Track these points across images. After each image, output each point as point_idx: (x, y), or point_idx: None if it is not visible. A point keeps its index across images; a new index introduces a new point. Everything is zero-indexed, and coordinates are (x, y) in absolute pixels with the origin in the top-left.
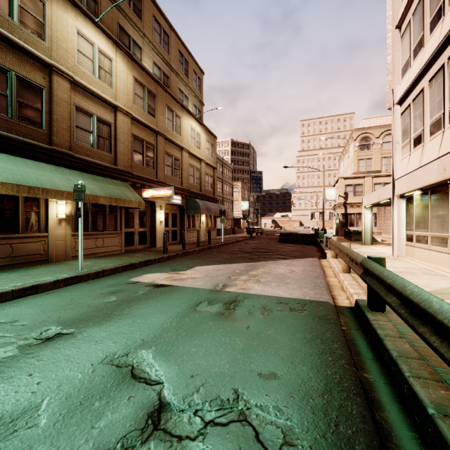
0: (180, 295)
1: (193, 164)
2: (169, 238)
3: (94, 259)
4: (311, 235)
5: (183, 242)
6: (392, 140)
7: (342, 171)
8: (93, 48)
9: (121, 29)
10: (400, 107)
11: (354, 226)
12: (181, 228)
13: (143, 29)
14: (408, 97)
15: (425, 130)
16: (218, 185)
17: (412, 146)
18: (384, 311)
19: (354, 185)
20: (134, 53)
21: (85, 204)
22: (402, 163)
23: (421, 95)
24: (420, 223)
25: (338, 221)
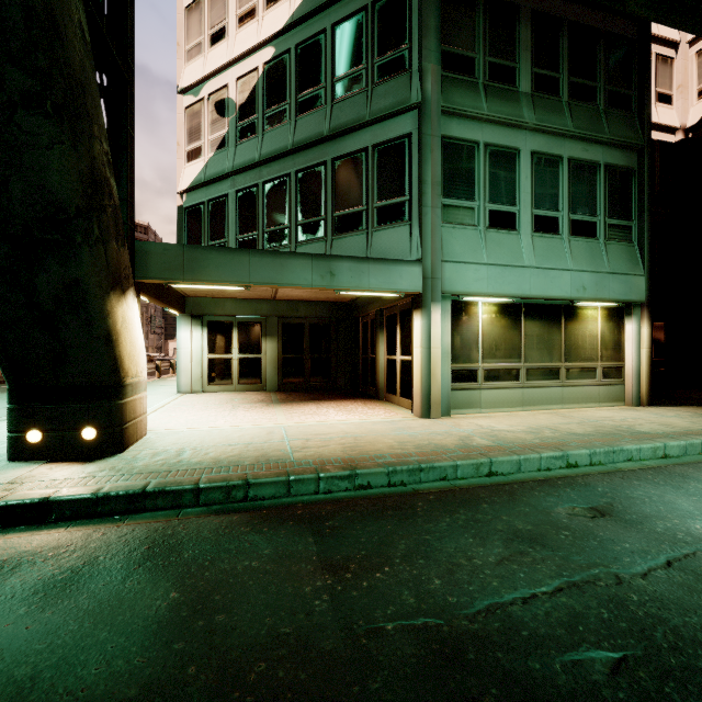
0: None
1: None
2: None
3: None
4: None
5: None
6: None
7: None
8: None
9: None
10: None
11: None
12: None
13: None
14: None
15: None
16: None
17: None
18: None
19: None
20: None
21: None
22: None
23: None
24: None
25: None
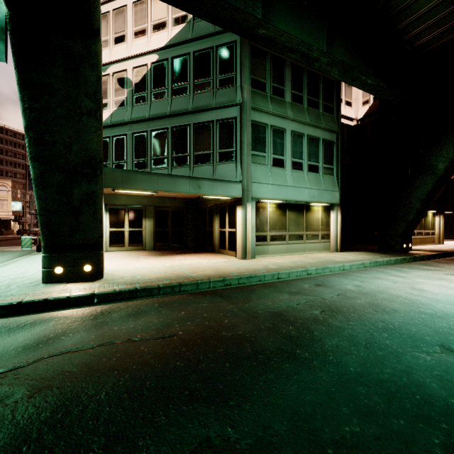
0: None
1: None
2: None
3: None
4: None
5: None
6: None
7: None
8: None
9: None
10: None
11: None
12: None
13: None
14: None
15: None
16: None
17: None
18: None
19: None
20: None
21: None
22: None
23: None
24: None
25: None
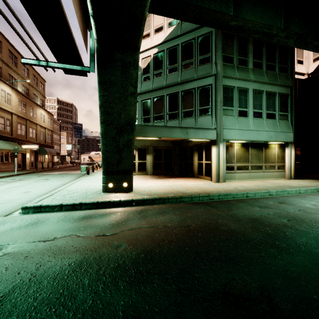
0: (56, 174)
1: (42, 130)
2: (30, 165)
3: (10, 172)
4: None
5: (43, 166)
6: None
7: None
8: (5, 93)
9: (9, 75)
10: None
11: None
12: (36, 161)
13: (18, 71)
14: None
15: None
16: None
17: None
18: (94, 172)
19: None
20: (14, 83)
21: (2, 152)
22: None
23: None
24: None
25: None
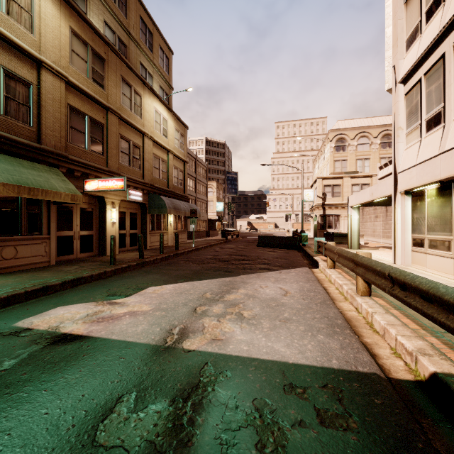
0: (84, 372)
1: (159, 155)
2: (127, 242)
3: None
4: (293, 238)
5: (141, 248)
6: (394, 127)
7: (317, 173)
8: None
9: None
10: (404, 86)
11: (332, 228)
12: (143, 231)
13: None
14: (417, 71)
15: (448, 106)
16: (191, 184)
17: (424, 130)
18: None
19: (332, 185)
20: (75, 2)
21: None
22: (408, 152)
23: (440, 63)
24: (436, 224)
25: (316, 222)
